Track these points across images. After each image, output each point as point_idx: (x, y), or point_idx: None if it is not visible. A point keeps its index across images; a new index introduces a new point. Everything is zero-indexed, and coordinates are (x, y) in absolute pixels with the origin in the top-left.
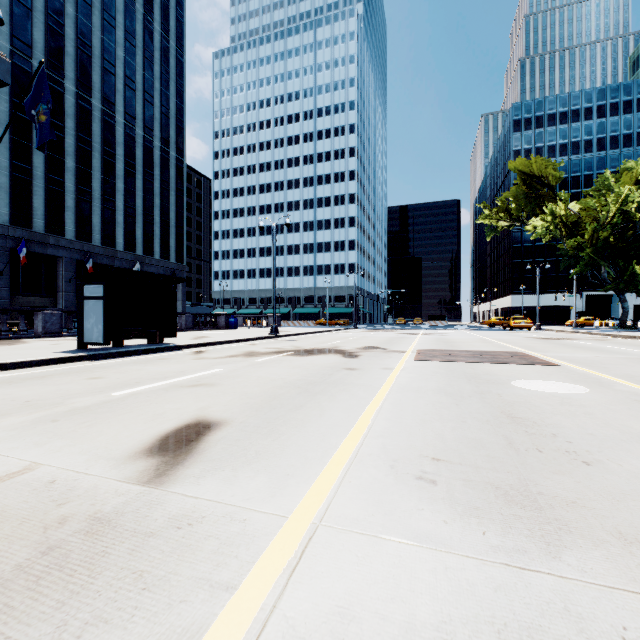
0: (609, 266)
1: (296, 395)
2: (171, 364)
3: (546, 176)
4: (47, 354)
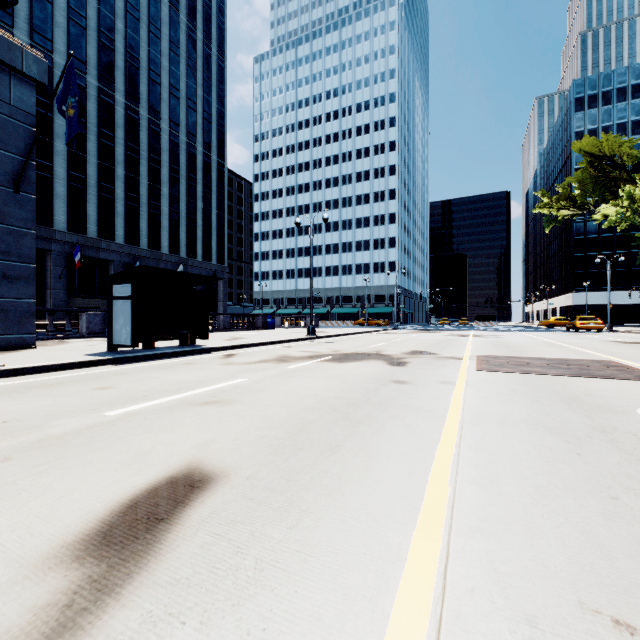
0: None
1: (331, 424)
2: (194, 371)
3: (619, 156)
4: (73, 357)
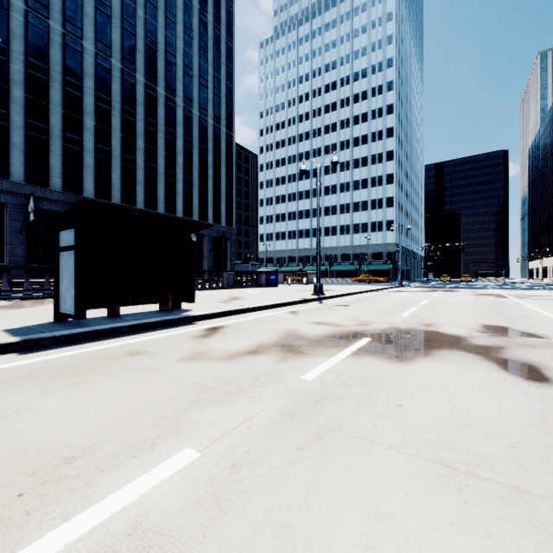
0: None
1: None
2: (114, 384)
3: None
4: None
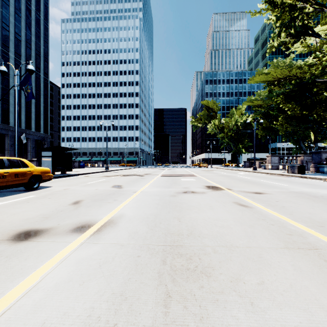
0: (233, 144)
1: (132, 182)
2: (85, 179)
3: (214, 108)
4: None
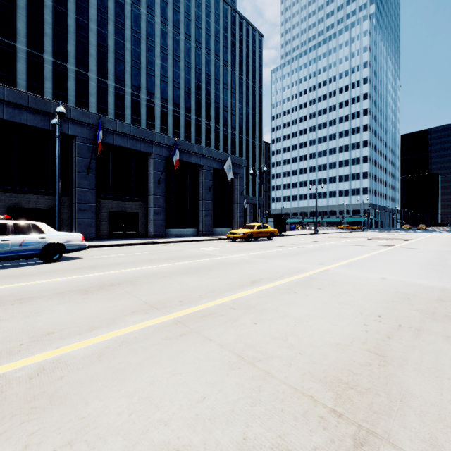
0: None
1: (329, 240)
2: (296, 238)
3: None
4: None
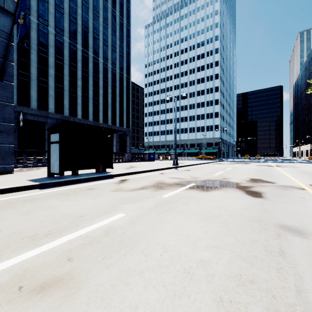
0: None
1: None
2: (87, 198)
3: None
4: (17, 182)
